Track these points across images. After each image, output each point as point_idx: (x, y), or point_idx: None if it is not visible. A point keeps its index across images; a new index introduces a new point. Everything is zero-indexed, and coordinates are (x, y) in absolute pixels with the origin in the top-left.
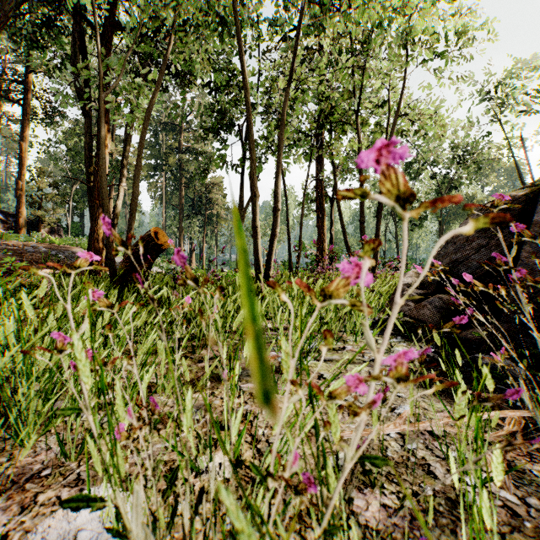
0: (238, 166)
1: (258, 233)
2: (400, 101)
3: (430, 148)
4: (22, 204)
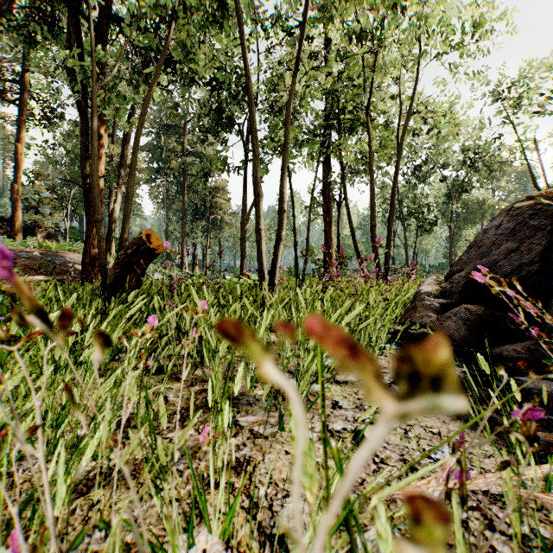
0: (242, 168)
1: (262, 236)
2: (413, 98)
3: (440, 151)
4: (18, 208)
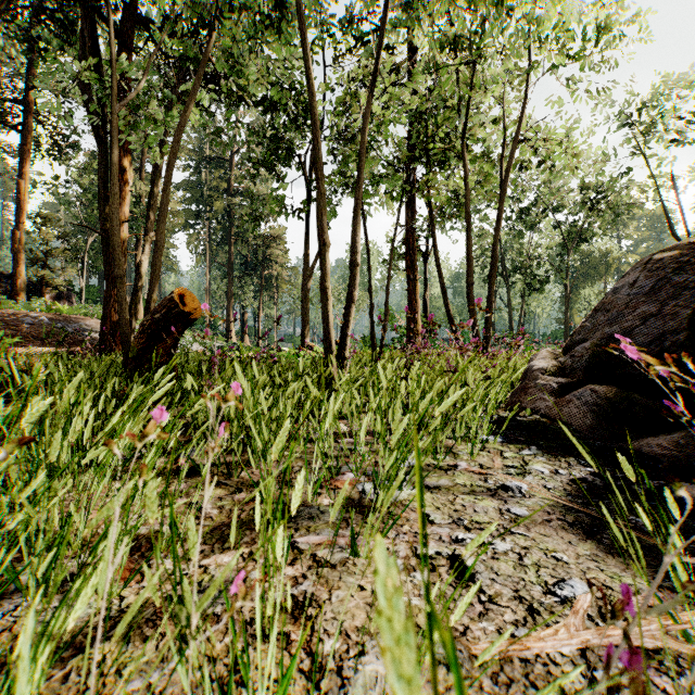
0: (303, 211)
1: (329, 297)
2: (520, 121)
3: (553, 190)
4: (20, 261)
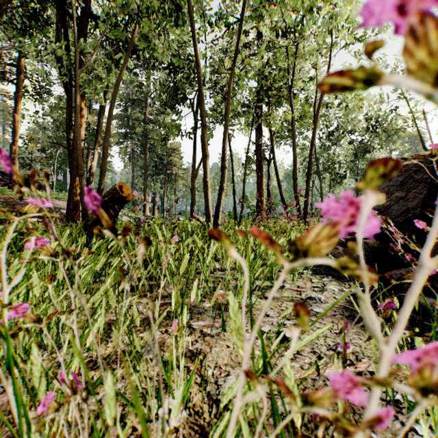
0: (192, 134)
1: (208, 187)
2: None
3: (349, 120)
4: (15, 165)
